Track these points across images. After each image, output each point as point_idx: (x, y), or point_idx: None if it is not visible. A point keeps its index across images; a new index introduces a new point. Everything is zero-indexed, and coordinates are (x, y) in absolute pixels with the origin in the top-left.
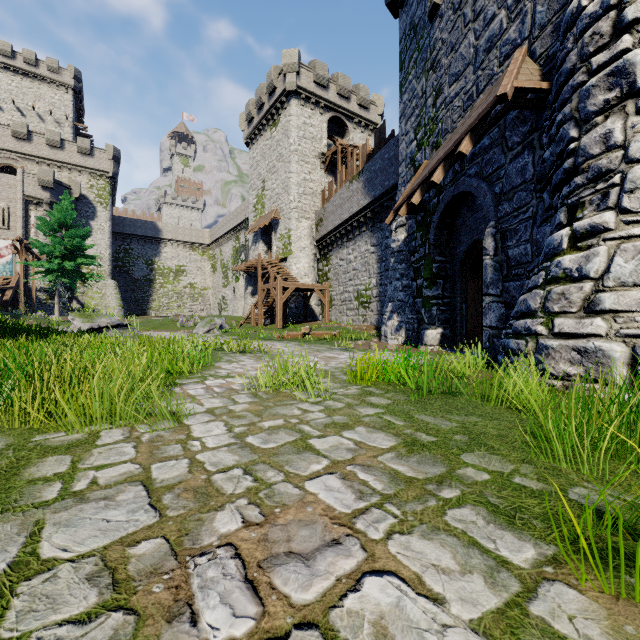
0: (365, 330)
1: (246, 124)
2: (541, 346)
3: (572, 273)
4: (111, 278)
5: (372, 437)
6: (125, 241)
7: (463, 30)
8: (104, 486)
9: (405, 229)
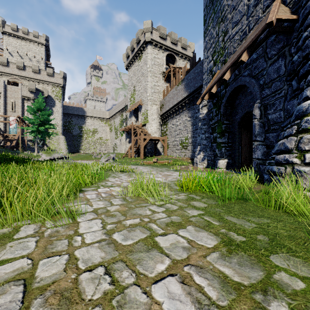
0: (185, 160)
1: (126, 59)
2: (296, 170)
3: None
4: (62, 135)
5: (199, 236)
6: (69, 117)
7: None
8: None
9: (207, 107)
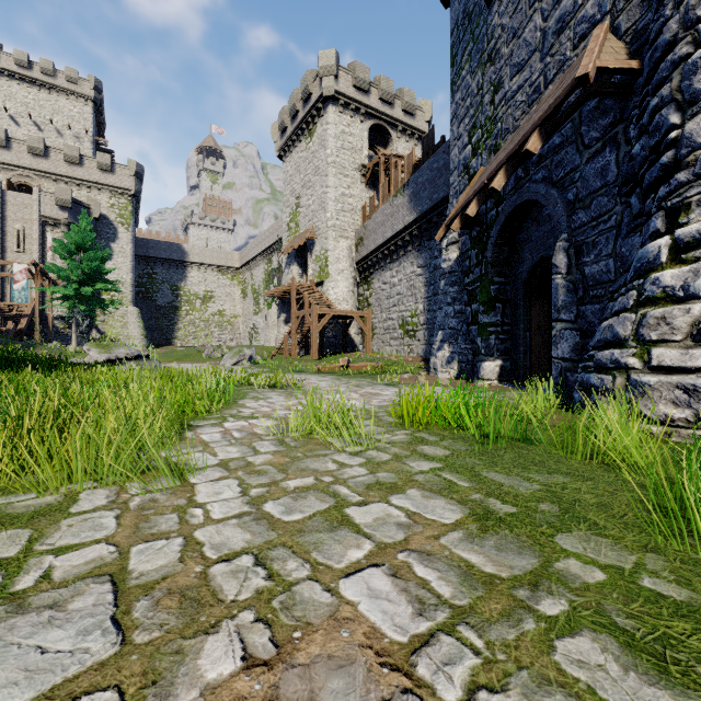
0: (411, 362)
1: (279, 135)
2: (634, 383)
3: (675, 292)
4: (133, 305)
5: (429, 505)
6: (148, 265)
7: (528, 12)
8: (58, 583)
9: (457, 247)
